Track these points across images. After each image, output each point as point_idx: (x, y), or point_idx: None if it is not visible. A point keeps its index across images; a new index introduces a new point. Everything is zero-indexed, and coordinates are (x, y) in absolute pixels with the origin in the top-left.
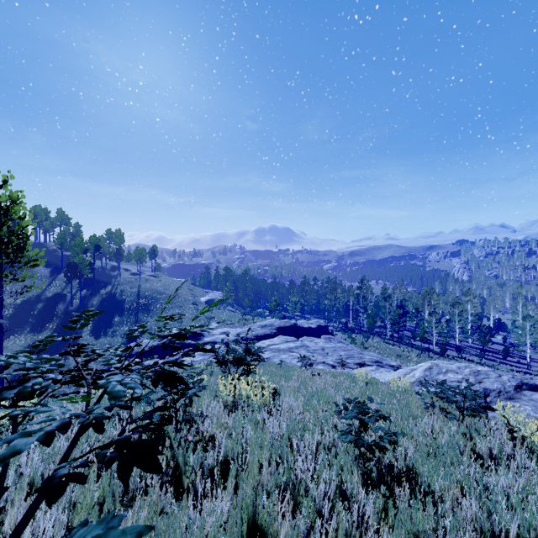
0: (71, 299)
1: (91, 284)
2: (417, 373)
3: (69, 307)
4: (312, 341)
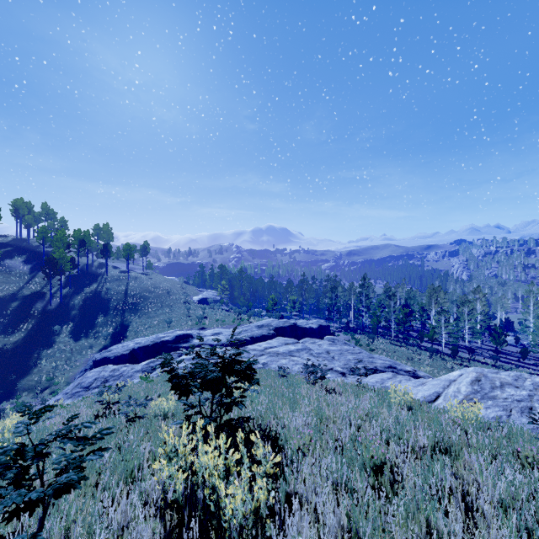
0: (50, 298)
1: (74, 282)
2: (462, 387)
3: (48, 306)
4: (314, 343)
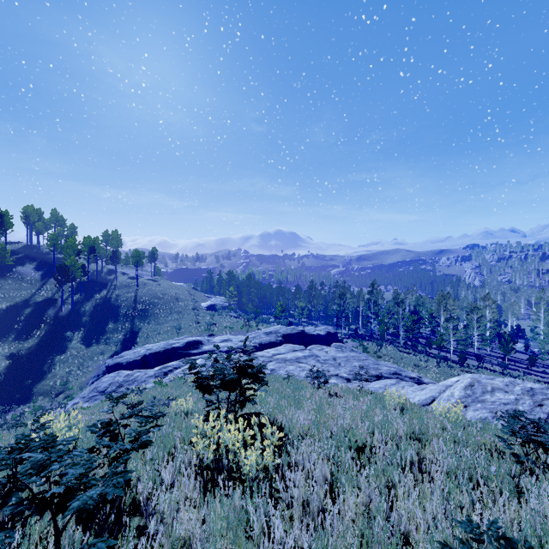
0: (62, 304)
1: (85, 288)
2: (456, 392)
3: (59, 312)
4: (322, 350)
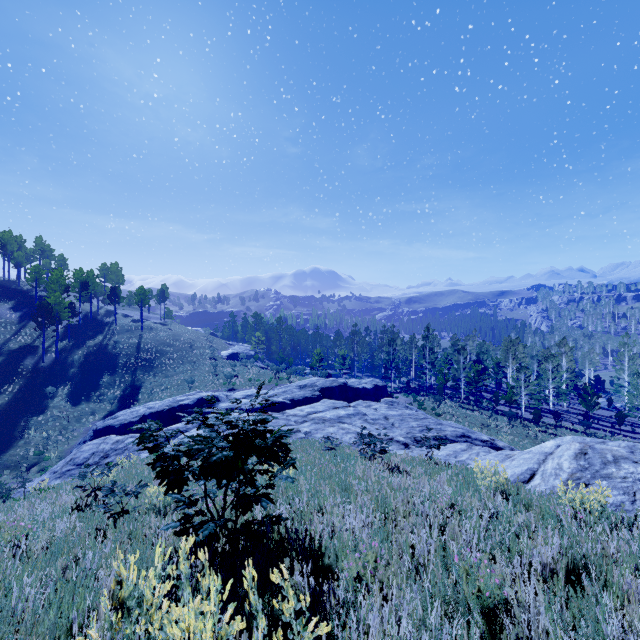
0: (43, 352)
1: (75, 333)
2: (564, 463)
3: (40, 363)
4: (369, 407)
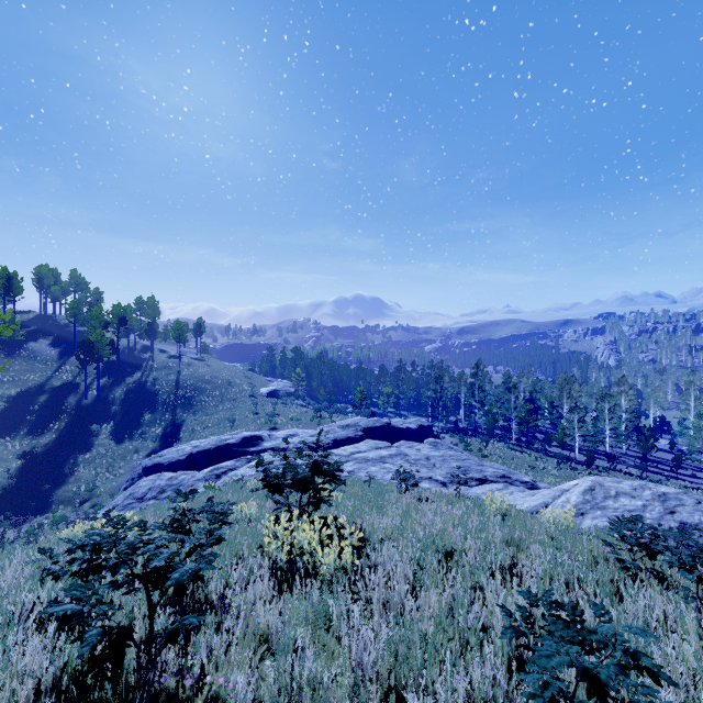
0: (86, 390)
1: (113, 370)
2: (572, 497)
3: (82, 400)
4: (412, 447)
